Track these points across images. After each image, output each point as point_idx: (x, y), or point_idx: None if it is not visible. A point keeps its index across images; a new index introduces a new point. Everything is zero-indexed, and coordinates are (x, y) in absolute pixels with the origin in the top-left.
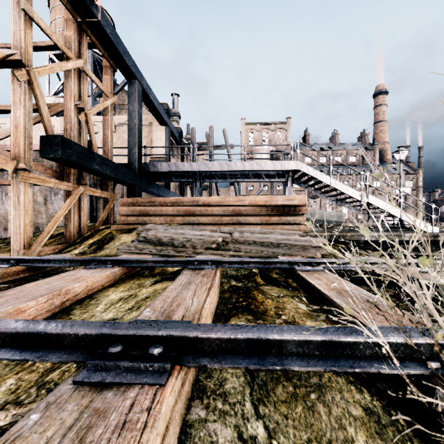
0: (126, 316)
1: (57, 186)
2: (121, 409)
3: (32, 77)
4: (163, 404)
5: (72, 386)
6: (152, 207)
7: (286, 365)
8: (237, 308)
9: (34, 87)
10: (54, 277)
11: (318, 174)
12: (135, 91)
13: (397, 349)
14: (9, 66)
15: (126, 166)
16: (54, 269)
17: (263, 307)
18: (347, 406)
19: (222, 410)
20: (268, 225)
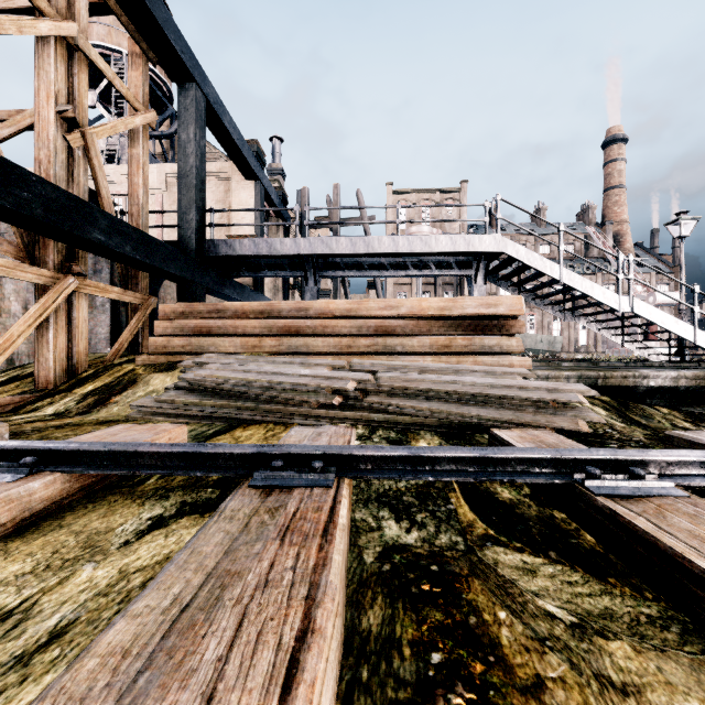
0: None
1: (11, 274)
2: None
3: None
4: None
5: None
6: (219, 321)
7: None
8: None
9: None
10: None
11: (537, 259)
12: (192, 105)
13: None
14: None
15: (176, 246)
16: None
17: None
18: None
19: None
20: (447, 355)
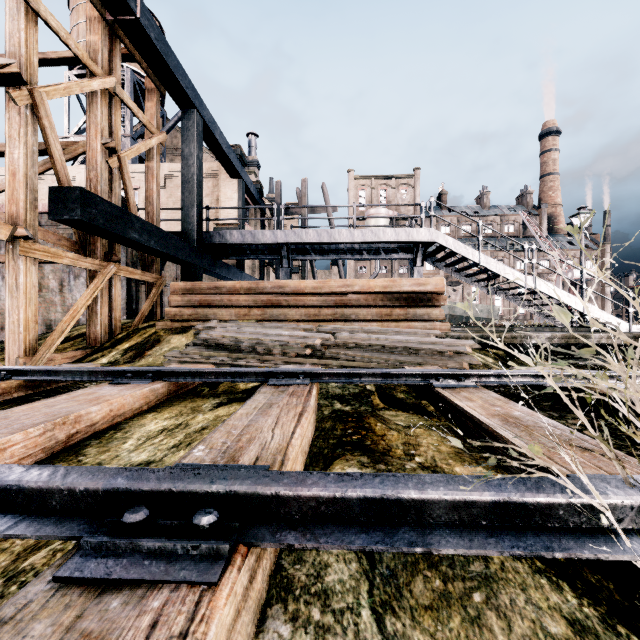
0: (169, 458)
1: (76, 264)
2: (131, 635)
3: (38, 100)
4: (211, 622)
5: (51, 586)
6: (218, 296)
7: (432, 545)
8: (344, 444)
9: (40, 114)
10: (61, 397)
11: (462, 247)
12: (193, 126)
13: (623, 517)
14: (2, 83)
15: (180, 236)
16: (67, 386)
17: (384, 443)
18: (540, 617)
19: (320, 624)
20: (389, 321)
